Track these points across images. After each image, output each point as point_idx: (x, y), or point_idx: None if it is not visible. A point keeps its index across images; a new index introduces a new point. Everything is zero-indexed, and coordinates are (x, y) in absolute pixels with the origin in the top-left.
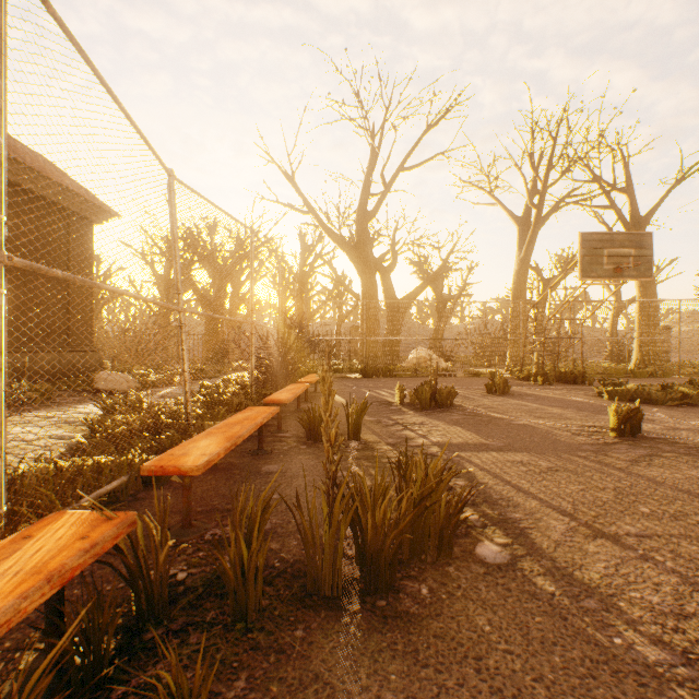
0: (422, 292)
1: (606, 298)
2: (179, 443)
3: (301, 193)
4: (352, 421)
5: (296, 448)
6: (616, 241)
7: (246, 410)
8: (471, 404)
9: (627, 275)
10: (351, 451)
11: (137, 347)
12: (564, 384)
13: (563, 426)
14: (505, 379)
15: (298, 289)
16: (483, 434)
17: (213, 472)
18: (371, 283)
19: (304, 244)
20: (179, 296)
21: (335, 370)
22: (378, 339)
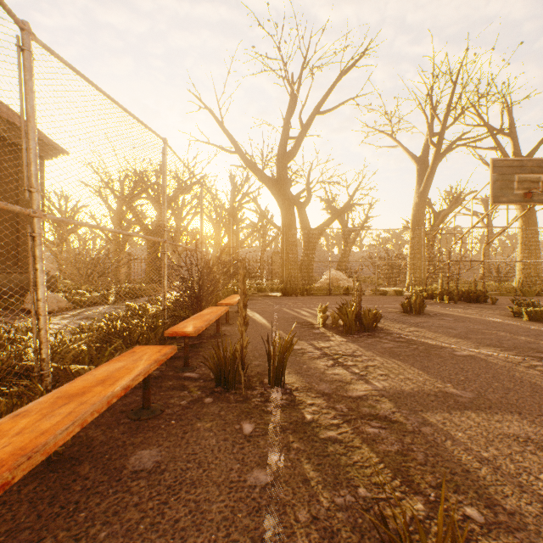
0: (332, 223)
1: (511, 223)
2: (3, 416)
3: (229, 135)
4: (273, 361)
5: (198, 403)
6: (526, 167)
7: (124, 354)
8: (394, 326)
9: (537, 200)
10: (272, 410)
11: (88, 269)
12: (467, 303)
13: (518, 359)
14: (421, 299)
15: (229, 222)
16: (434, 373)
17: (44, 471)
18: (290, 213)
19: (233, 184)
20: (32, 195)
21: (259, 289)
22: (296, 261)
